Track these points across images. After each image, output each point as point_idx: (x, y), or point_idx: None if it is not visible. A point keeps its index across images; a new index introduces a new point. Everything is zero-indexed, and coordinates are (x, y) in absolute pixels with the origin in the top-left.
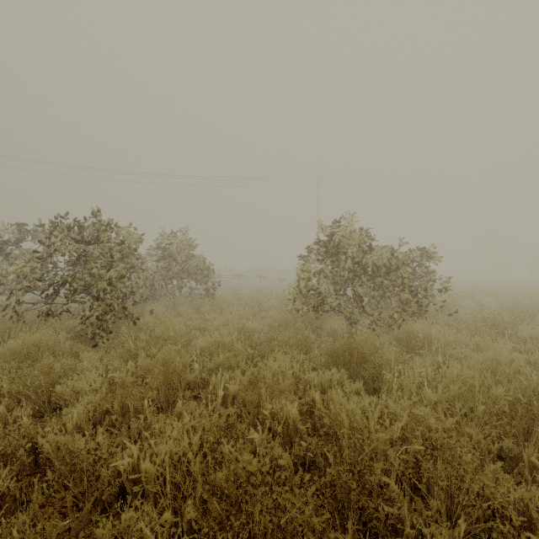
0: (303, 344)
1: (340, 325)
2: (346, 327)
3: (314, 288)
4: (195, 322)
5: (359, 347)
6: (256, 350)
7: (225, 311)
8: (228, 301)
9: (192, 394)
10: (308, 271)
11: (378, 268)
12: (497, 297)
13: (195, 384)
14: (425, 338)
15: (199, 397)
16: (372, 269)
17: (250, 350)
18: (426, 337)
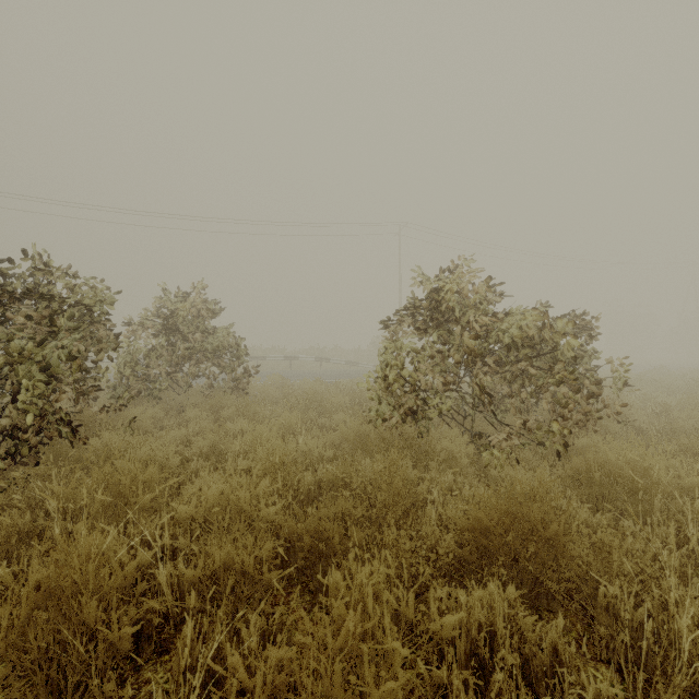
0: (406, 503)
1: (462, 448)
2: (474, 452)
3: (411, 380)
4: (204, 441)
5: (539, 522)
6: (305, 525)
7: (261, 416)
8: (270, 398)
9: (118, 694)
10: (401, 351)
11: (518, 345)
12: (663, 389)
13: (152, 628)
14: (634, 479)
15: (165, 651)
16: (509, 348)
17: (292, 525)
18: (635, 476)
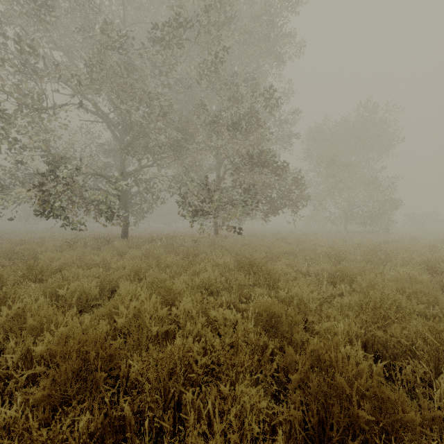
0: None
1: None
2: None
3: None
4: None
5: None
6: None
7: None
8: None
9: None
10: None
11: None
12: None
13: None
14: None
15: None
16: None
17: None
18: None
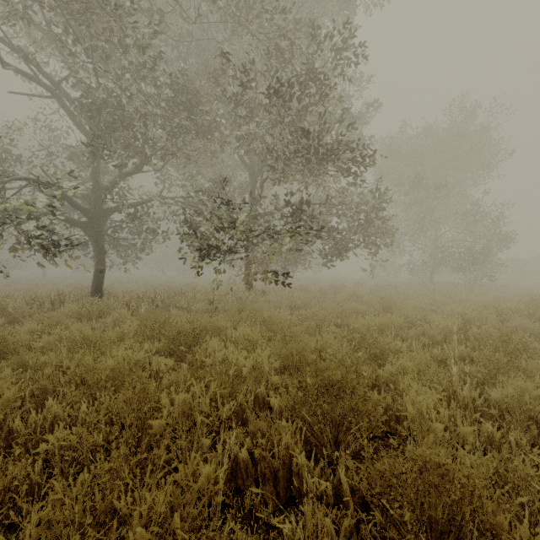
0: None
1: None
2: None
3: None
4: None
5: None
6: None
7: None
8: None
9: None
10: None
11: None
12: None
13: None
14: None
15: None
16: None
17: None
18: None
